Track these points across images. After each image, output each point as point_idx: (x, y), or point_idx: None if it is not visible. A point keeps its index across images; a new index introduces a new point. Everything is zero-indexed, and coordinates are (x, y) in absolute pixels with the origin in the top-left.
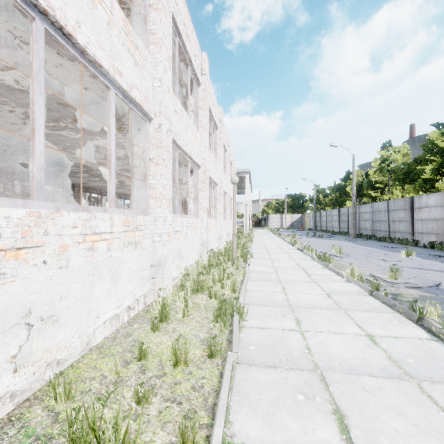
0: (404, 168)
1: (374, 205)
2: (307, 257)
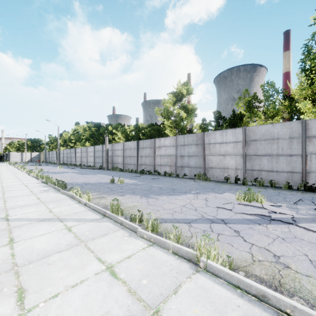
0: (79, 136)
1: (67, 150)
2: (19, 170)
